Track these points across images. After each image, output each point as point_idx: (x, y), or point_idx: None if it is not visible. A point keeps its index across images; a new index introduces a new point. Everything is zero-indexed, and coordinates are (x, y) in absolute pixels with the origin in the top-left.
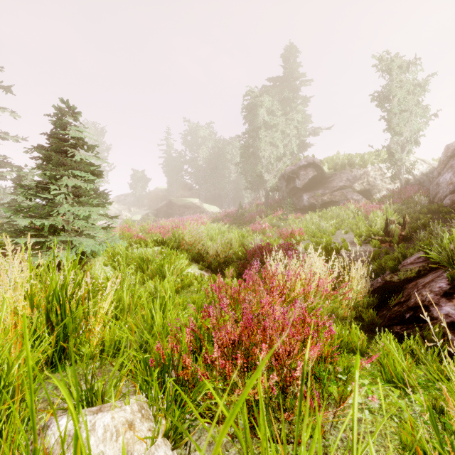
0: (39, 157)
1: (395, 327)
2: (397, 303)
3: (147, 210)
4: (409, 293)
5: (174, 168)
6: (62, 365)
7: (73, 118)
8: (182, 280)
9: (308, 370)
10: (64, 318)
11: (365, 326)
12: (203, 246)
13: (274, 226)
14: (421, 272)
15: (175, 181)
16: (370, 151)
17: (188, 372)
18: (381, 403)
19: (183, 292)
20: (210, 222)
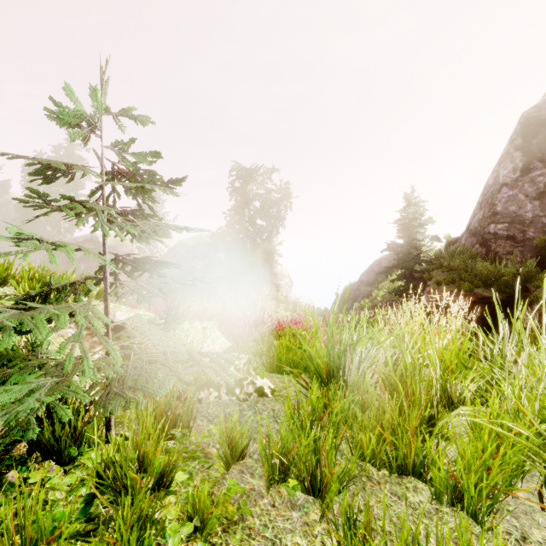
0: None
1: None
2: None
3: None
4: None
5: None
6: None
7: None
8: None
9: None
10: None
11: None
12: None
13: None
14: None
15: None
16: None
17: None
18: None
19: None
20: None
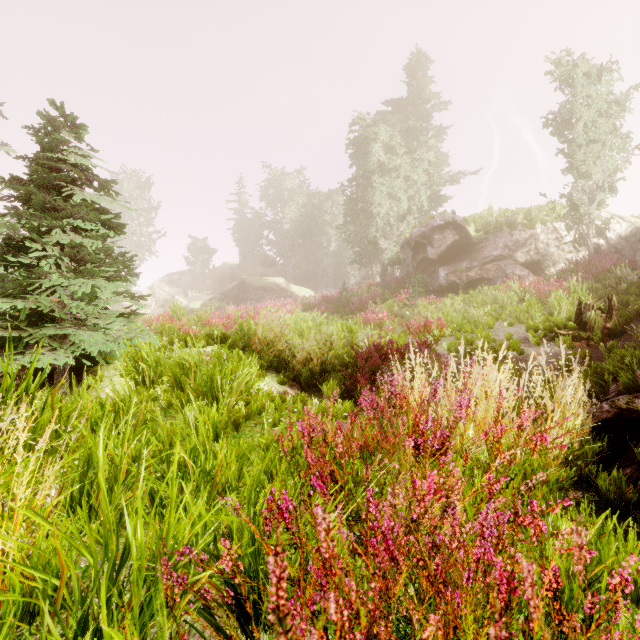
0: (14, 197)
1: None
2: None
3: (211, 295)
4: None
5: (249, 234)
6: None
7: (74, 135)
8: (249, 402)
9: None
10: None
11: (599, 503)
12: (287, 345)
13: (396, 316)
14: None
15: (250, 253)
16: (539, 205)
17: None
18: None
19: (248, 425)
20: (299, 310)
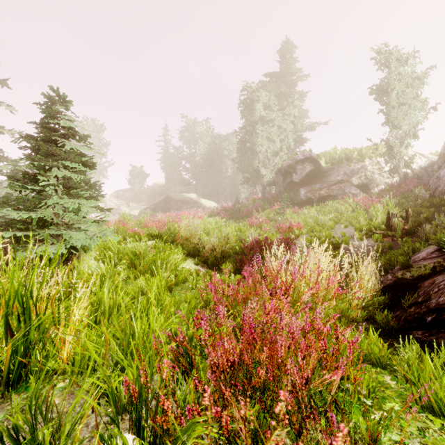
0: (27, 147)
1: (415, 332)
2: (412, 303)
3: (145, 205)
4: (427, 293)
5: (172, 163)
6: (24, 383)
7: (64, 107)
8: (176, 276)
9: (330, 400)
10: (28, 326)
11: (378, 329)
12: (199, 240)
13: (271, 220)
14: (437, 269)
15: (172, 177)
16: (368, 146)
17: (168, 419)
18: (423, 441)
19: (176, 289)
20: (206, 216)
